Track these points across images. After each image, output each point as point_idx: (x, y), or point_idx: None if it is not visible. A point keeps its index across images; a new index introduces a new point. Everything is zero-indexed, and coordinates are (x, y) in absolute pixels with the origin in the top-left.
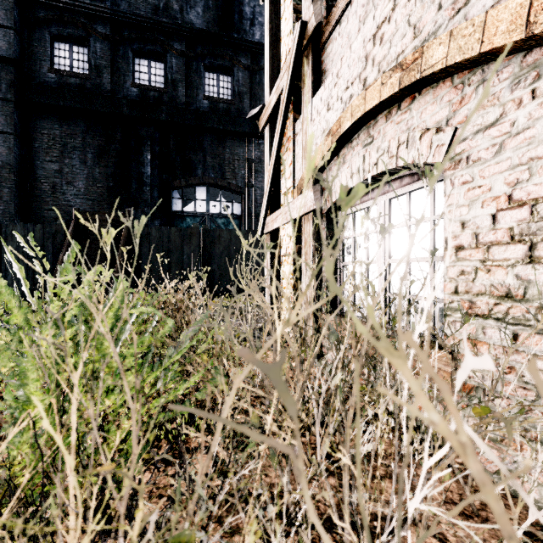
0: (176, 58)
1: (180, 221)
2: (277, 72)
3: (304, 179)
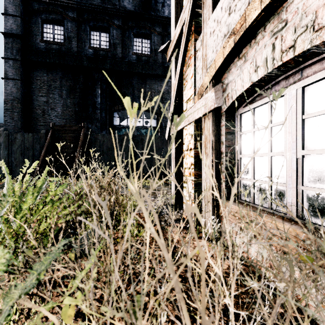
0: (116, 30)
1: (118, 131)
2: (180, 15)
3: (204, 85)
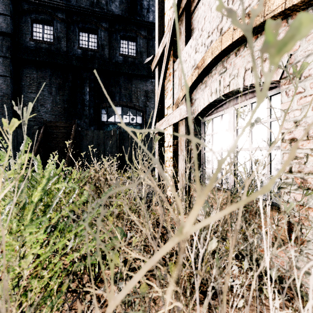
0: (104, 32)
1: (106, 127)
2: (162, 34)
3: (179, 98)
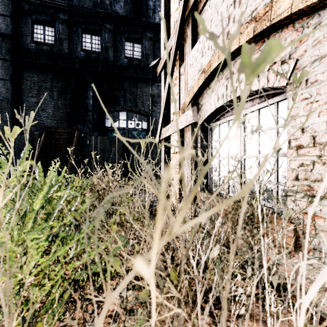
0: (108, 34)
1: (110, 132)
2: (168, 37)
3: (186, 103)
